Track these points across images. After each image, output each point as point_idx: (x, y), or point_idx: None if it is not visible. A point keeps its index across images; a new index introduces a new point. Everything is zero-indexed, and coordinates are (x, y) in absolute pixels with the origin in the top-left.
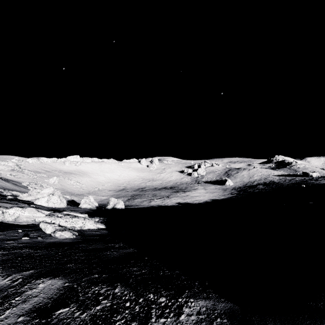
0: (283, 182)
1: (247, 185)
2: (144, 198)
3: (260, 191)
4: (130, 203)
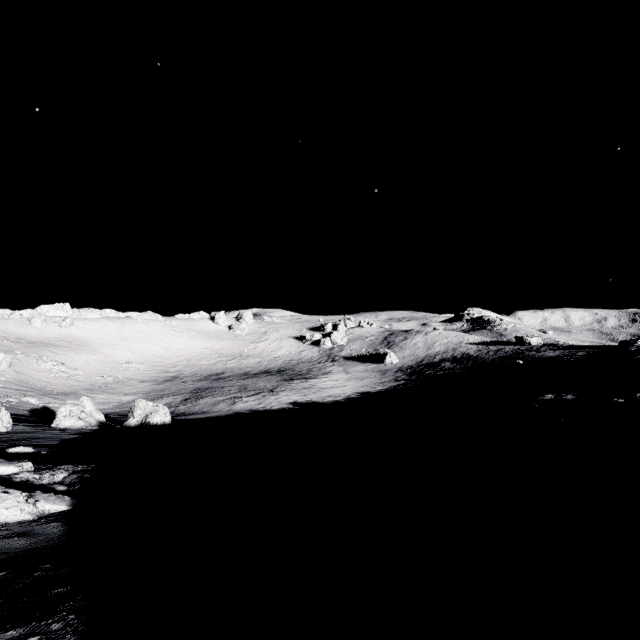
0: (485, 355)
1: (424, 363)
2: (222, 395)
3: (447, 374)
4: (188, 408)
